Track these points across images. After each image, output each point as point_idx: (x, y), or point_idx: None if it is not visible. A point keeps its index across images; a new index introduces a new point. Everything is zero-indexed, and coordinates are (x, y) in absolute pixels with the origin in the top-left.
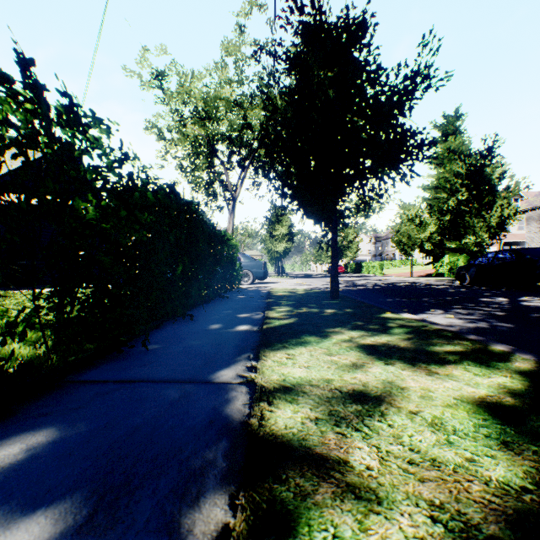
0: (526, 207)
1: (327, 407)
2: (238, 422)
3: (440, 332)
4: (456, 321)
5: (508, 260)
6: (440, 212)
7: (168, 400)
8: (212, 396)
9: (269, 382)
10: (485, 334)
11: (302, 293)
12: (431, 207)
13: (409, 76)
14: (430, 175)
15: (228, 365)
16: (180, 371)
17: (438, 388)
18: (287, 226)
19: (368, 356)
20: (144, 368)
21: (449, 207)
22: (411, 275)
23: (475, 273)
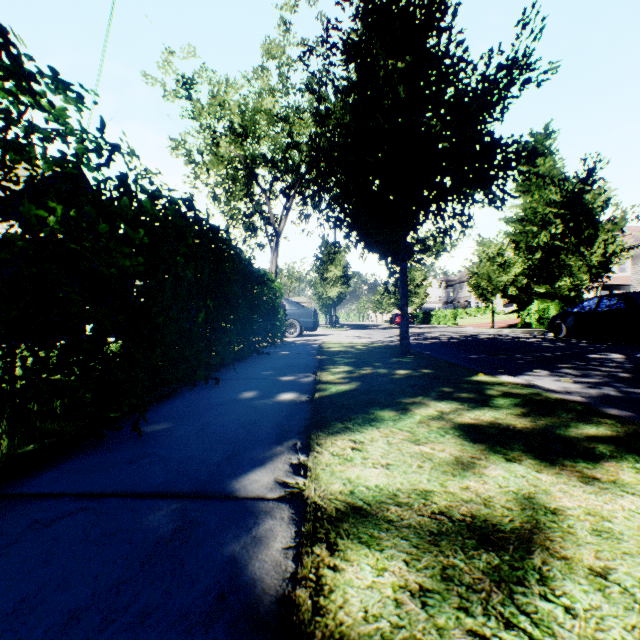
0: (633, 243)
1: (436, 559)
2: (273, 598)
3: (564, 404)
4: (572, 386)
5: (616, 307)
6: (529, 248)
7: (152, 538)
8: (230, 528)
9: (328, 498)
10: (620, 405)
11: (362, 347)
12: (515, 244)
13: (504, 66)
14: (514, 205)
15: (262, 462)
16: (185, 474)
17: (614, 511)
18: (341, 267)
19: (475, 445)
20: (130, 467)
21: (540, 242)
22: (491, 326)
23: (573, 323)
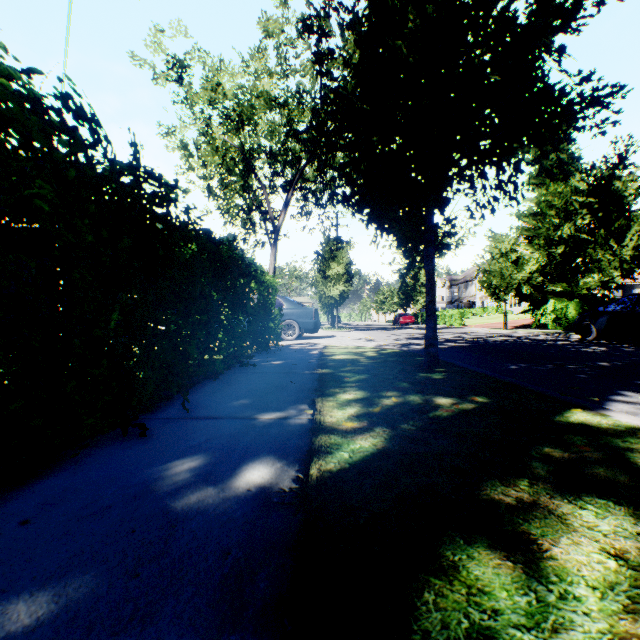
0: None
1: None
2: None
3: None
4: None
5: None
6: (550, 242)
7: None
8: None
9: None
10: None
11: (373, 355)
12: (528, 240)
13: None
14: (527, 198)
15: None
16: None
17: None
18: (344, 264)
19: None
20: None
21: (563, 235)
22: (504, 326)
23: (606, 324)
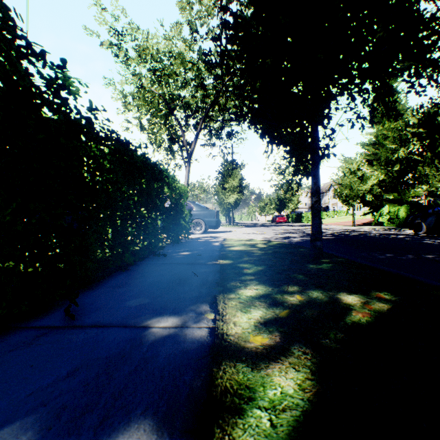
0: None
1: None
2: None
3: None
4: None
5: None
6: (389, 162)
7: None
8: None
9: None
10: None
11: (263, 246)
12: (368, 163)
13: None
14: (368, 132)
15: None
16: None
17: None
18: (238, 179)
19: None
20: None
21: (399, 157)
22: (353, 224)
23: (434, 222)
